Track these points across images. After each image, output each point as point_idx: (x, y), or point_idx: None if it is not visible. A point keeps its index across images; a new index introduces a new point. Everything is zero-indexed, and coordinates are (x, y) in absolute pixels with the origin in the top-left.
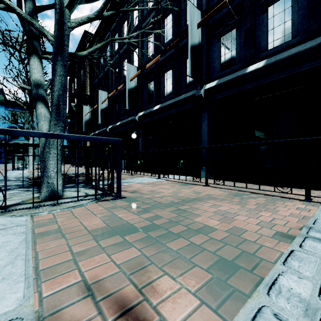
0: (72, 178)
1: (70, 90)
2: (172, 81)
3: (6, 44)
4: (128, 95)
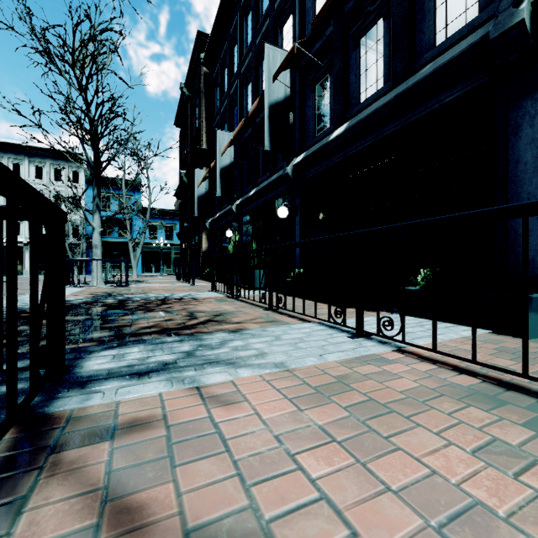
0: None
1: (181, 150)
2: (385, 48)
3: (47, 52)
4: (269, 117)
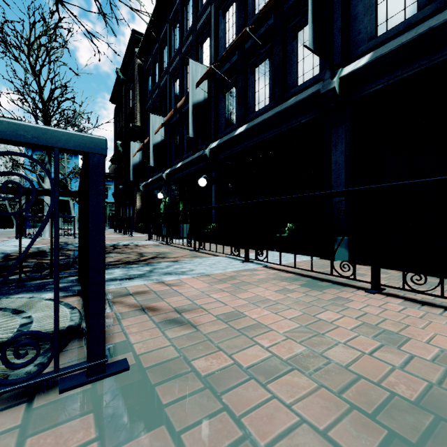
0: (42, 265)
1: (116, 123)
2: (270, 79)
3: (5, 42)
4: (193, 113)
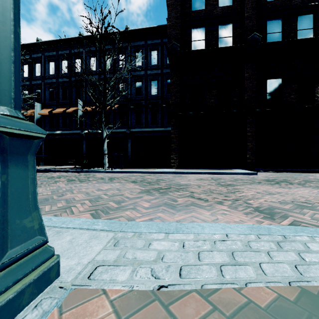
0: None
1: None
2: None
3: None
4: None
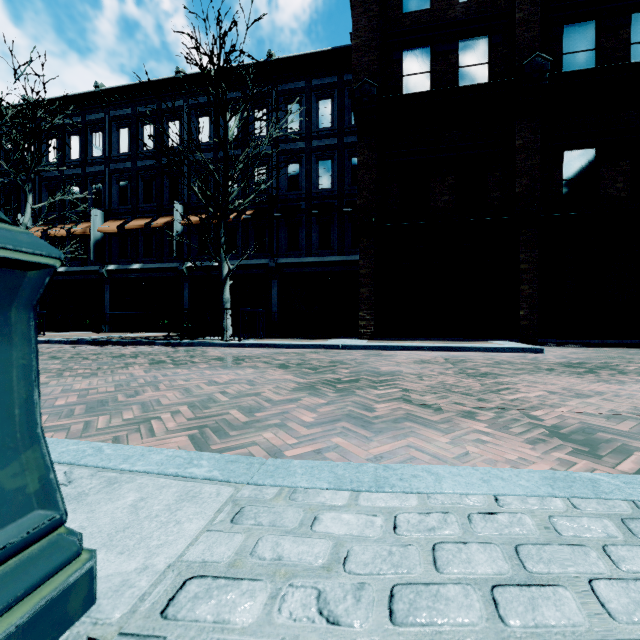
0: None
1: None
2: (80, 249)
3: None
4: None
